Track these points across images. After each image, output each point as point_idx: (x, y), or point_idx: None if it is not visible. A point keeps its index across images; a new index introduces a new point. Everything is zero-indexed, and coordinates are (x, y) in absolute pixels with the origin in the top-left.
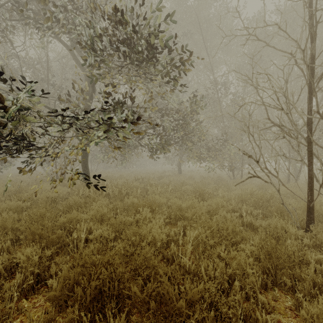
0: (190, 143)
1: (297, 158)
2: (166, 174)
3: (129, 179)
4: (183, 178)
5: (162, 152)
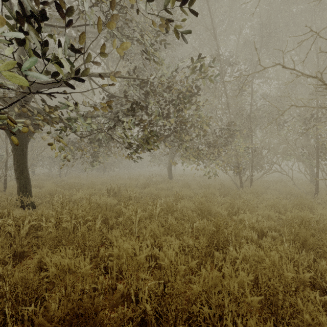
0: (187, 136)
1: (326, 159)
2: (154, 179)
3: (102, 188)
4: (175, 185)
5: (147, 150)
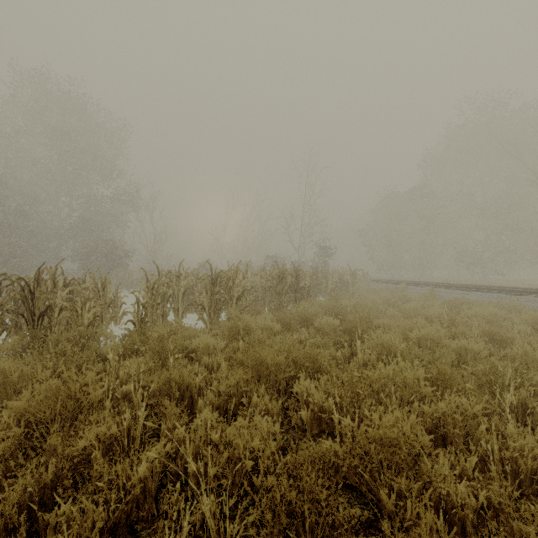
0: None
1: None
2: None
3: None
4: None
5: None
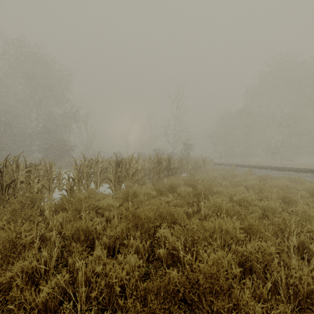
0: None
1: None
2: None
3: None
4: None
5: None
